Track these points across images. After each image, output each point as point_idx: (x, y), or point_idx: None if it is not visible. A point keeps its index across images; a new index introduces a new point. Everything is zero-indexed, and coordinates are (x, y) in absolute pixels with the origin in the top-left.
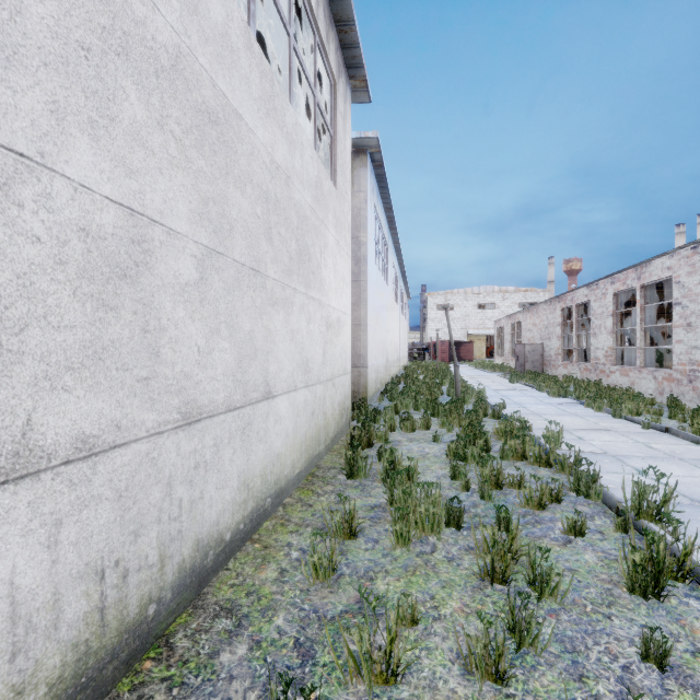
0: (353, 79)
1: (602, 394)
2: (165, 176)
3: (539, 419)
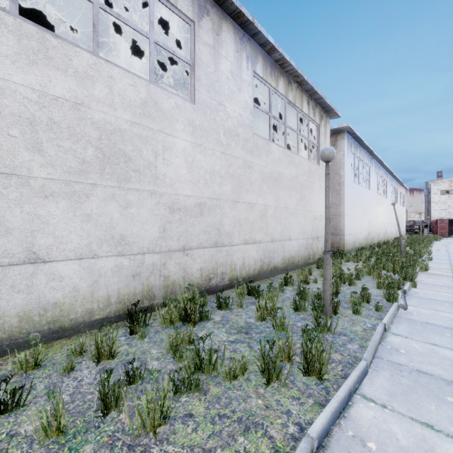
0: (330, 113)
1: None
2: (269, 196)
3: (446, 265)
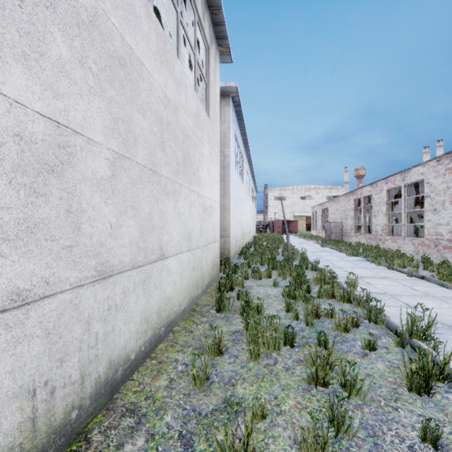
0: (221, 46)
1: (380, 254)
2: (85, 100)
3: (341, 271)
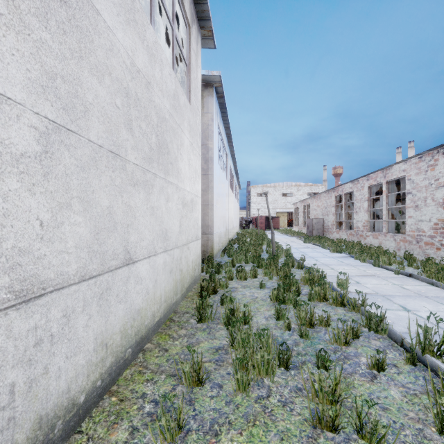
0: (203, 29)
1: (363, 250)
2: None
3: (328, 268)
